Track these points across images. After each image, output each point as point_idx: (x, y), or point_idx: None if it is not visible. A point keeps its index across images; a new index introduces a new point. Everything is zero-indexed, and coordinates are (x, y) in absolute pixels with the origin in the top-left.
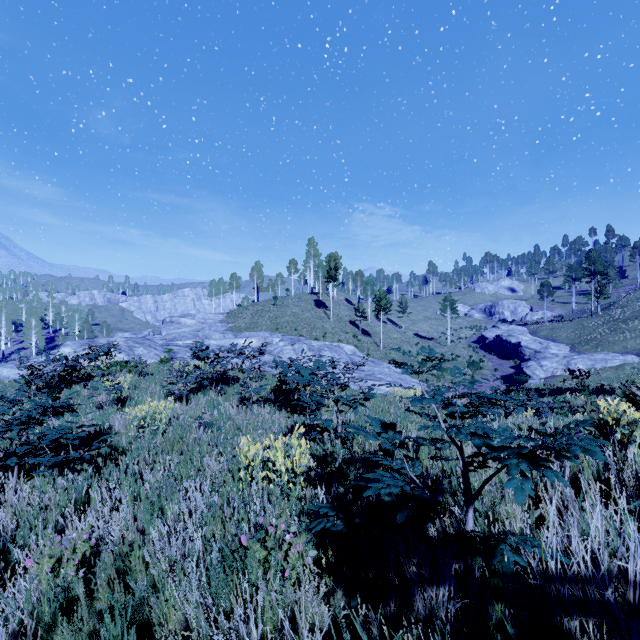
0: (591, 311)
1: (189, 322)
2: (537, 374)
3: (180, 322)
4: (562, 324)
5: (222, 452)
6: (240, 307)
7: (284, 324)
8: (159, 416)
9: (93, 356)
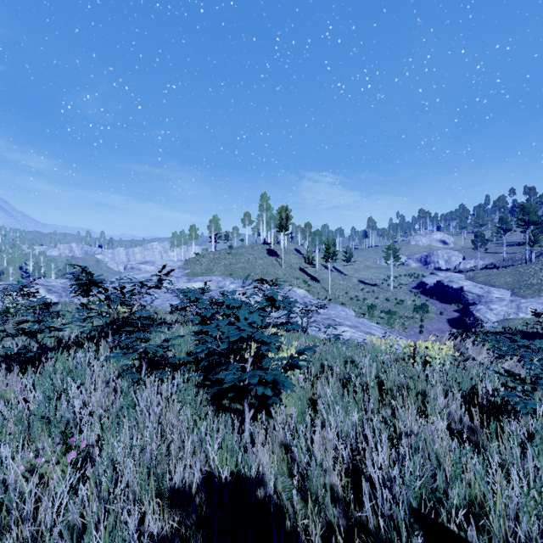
0: (525, 258)
1: (148, 268)
2: (488, 317)
3: (140, 268)
4: (498, 271)
5: None
6: (198, 256)
7: (238, 270)
8: None
9: None
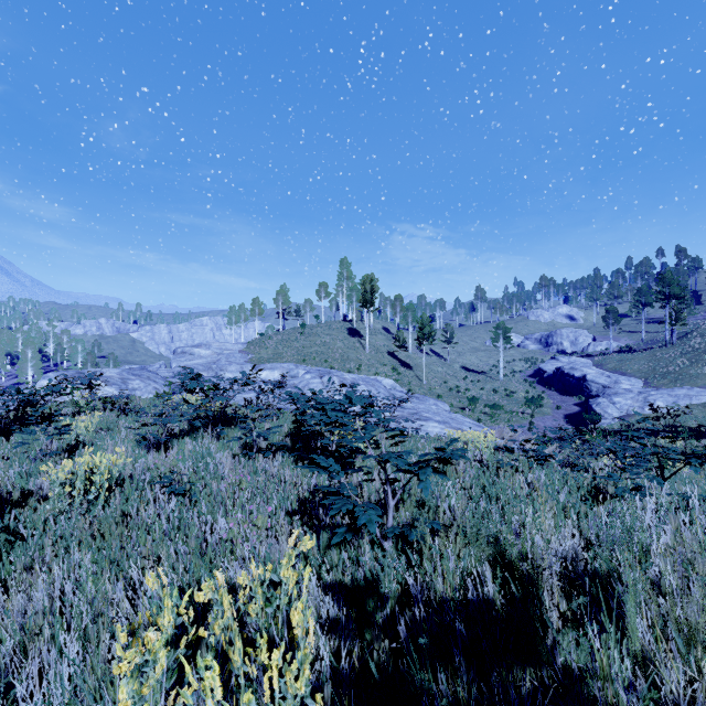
0: (665, 340)
1: (203, 353)
2: (609, 413)
3: (193, 353)
4: (632, 355)
5: (174, 552)
6: (263, 336)
7: (312, 355)
8: (98, 478)
9: (58, 388)
